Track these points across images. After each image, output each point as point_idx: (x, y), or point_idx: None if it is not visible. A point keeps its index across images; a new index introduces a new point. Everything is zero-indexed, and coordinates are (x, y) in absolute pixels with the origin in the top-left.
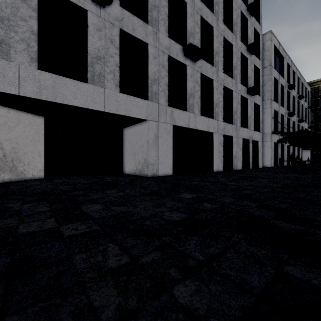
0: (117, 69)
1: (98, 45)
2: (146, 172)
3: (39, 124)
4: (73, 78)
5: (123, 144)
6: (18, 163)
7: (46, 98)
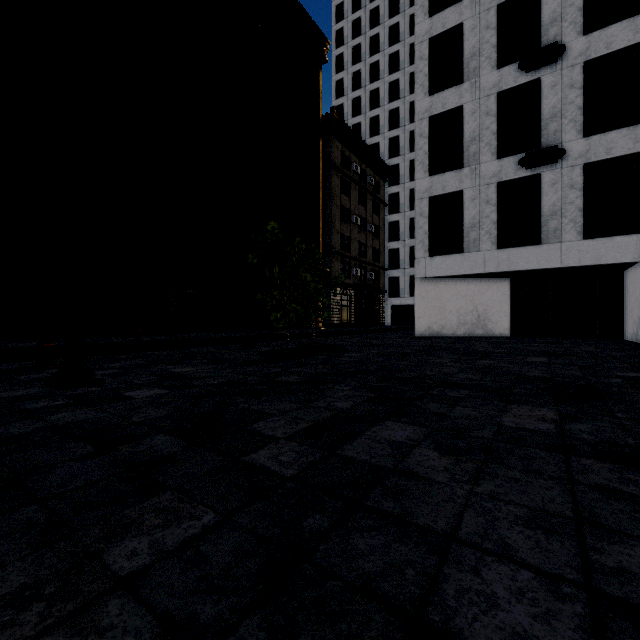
0: (579, 215)
1: (553, 201)
2: (639, 337)
3: (505, 286)
4: (528, 243)
5: (623, 295)
6: (488, 322)
7: (502, 269)
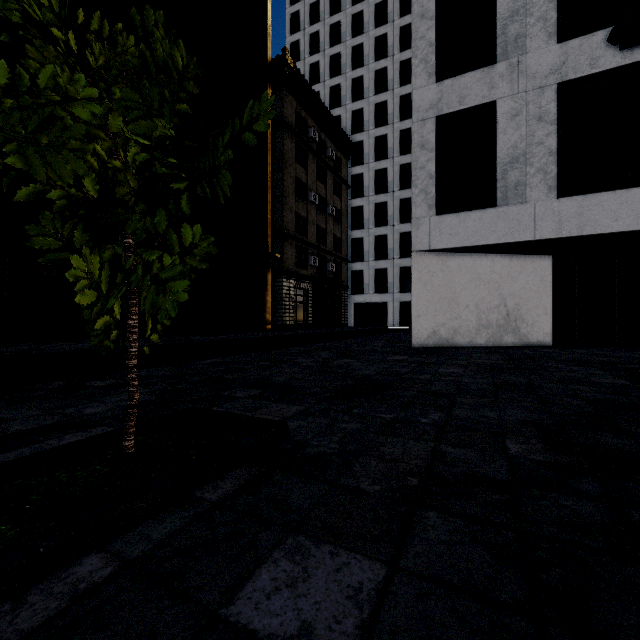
0: None
1: None
2: None
3: (545, 268)
4: (611, 187)
5: None
6: (521, 323)
7: (568, 233)
